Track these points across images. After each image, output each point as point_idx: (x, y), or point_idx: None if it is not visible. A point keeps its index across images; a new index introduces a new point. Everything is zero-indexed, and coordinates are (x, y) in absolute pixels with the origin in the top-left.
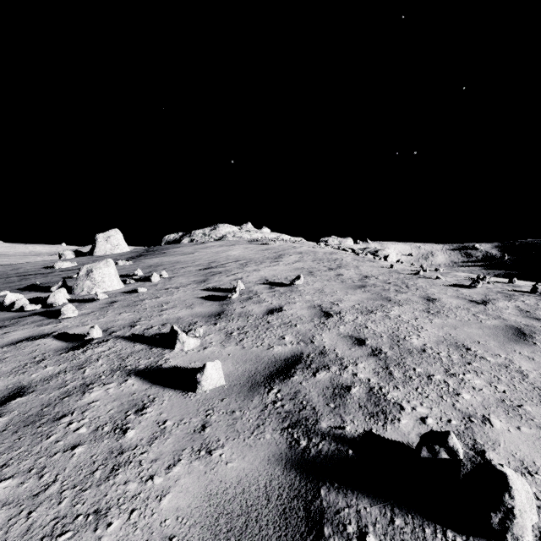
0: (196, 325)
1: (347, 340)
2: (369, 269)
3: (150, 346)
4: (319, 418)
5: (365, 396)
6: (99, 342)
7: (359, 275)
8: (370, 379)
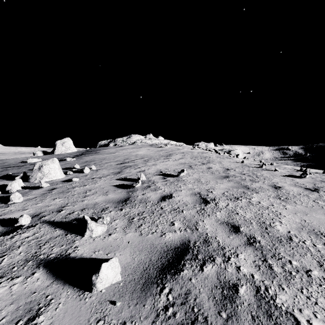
0: (107, 210)
1: (224, 226)
2: (228, 163)
3: (66, 231)
4: None
5: (254, 300)
6: (28, 227)
7: (222, 168)
8: (254, 276)
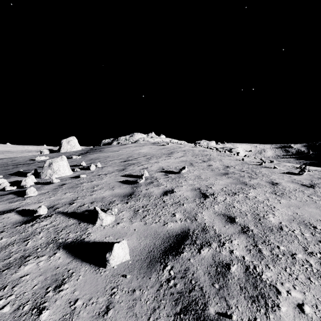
0: (114, 203)
1: (221, 218)
2: (229, 161)
3: (79, 221)
4: (206, 302)
5: (243, 275)
6: (45, 217)
7: (223, 165)
8: (245, 257)
